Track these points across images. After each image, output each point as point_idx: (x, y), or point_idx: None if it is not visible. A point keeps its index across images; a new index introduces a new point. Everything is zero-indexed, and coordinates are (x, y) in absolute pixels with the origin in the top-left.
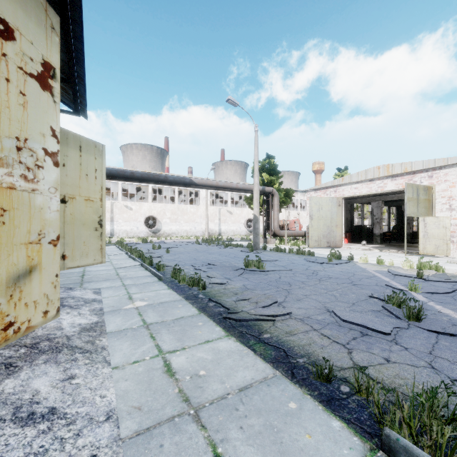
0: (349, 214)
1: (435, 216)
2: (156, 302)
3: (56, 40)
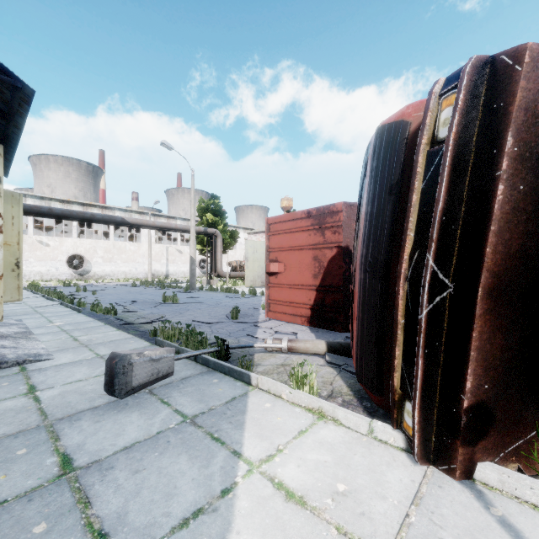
0: None
1: None
2: (73, 322)
3: (2, 160)
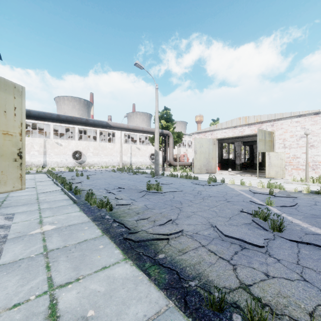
0: (220, 150)
1: (275, 152)
2: (64, 225)
3: None
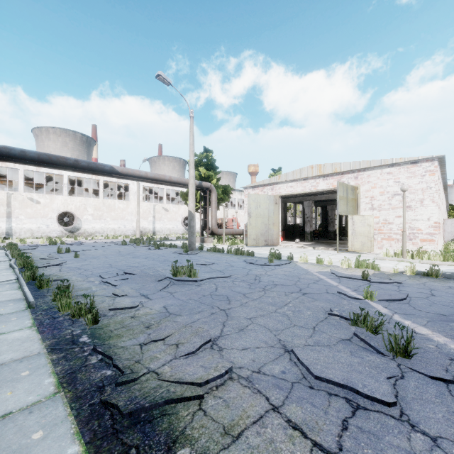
0: (284, 213)
1: (361, 215)
2: None
3: None
